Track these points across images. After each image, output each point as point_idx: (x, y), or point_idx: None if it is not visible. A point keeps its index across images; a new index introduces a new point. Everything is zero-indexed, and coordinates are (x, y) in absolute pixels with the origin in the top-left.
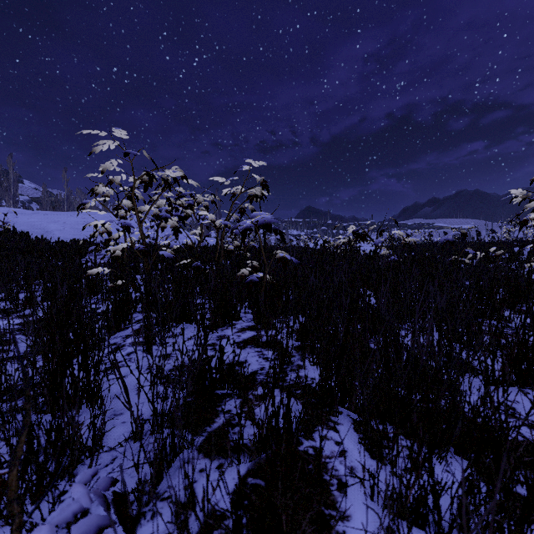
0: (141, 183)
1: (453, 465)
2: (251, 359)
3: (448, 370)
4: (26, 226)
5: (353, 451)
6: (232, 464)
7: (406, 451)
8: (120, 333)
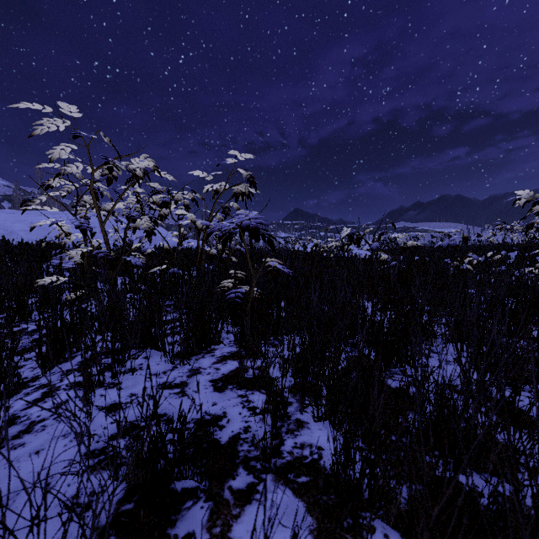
0: (102, 174)
1: None
2: (232, 410)
3: None
4: None
5: None
6: None
7: None
8: (61, 366)
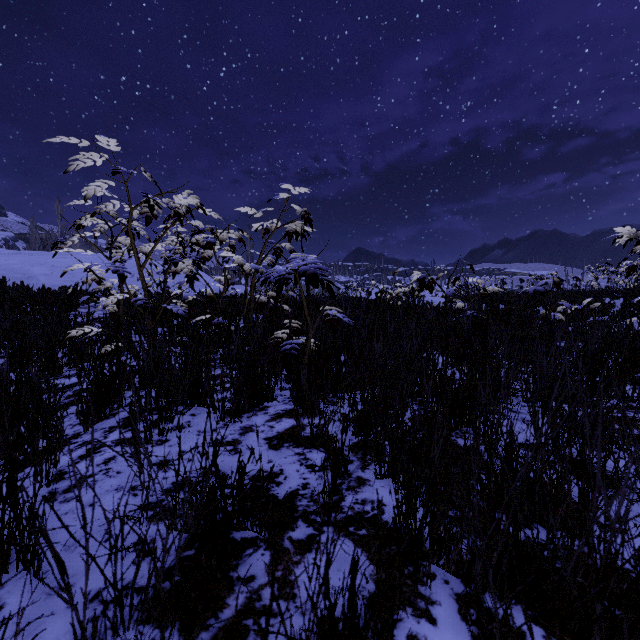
0: (141, 213)
1: None
2: (289, 467)
3: None
4: (2, 270)
5: None
6: None
7: None
8: (103, 423)
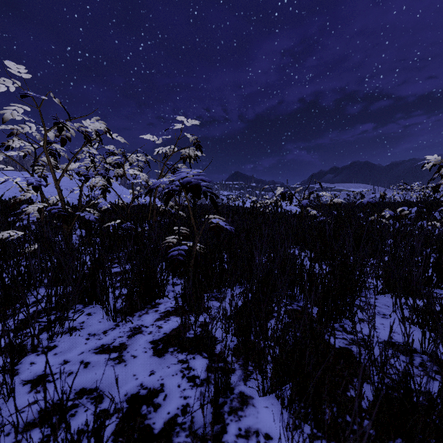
0: (56, 135)
1: None
2: (170, 381)
3: None
4: None
5: None
6: None
7: None
8: None
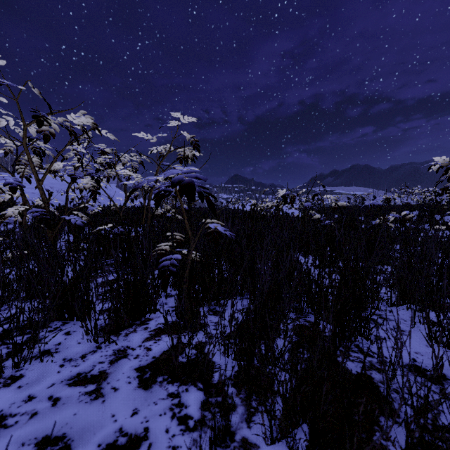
0: (38, 131)
1: None
2: (156, 424)
3: None
4: None
5: None
6: None
7: None
8: None
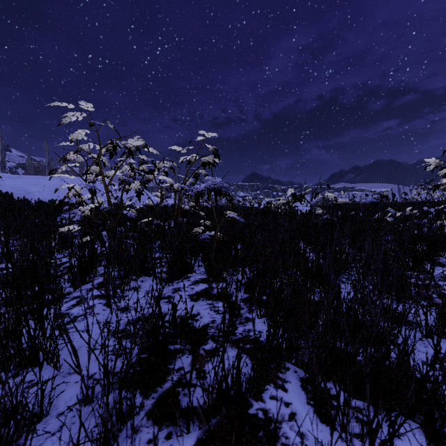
0: (107, 150)
1: (402, 428)
2: (203, 311)
3: (404, 340)
4: (10, 188)
5: (302, 414)
6: (181, 433)
7: (354, 413)
8: (85, 286)
